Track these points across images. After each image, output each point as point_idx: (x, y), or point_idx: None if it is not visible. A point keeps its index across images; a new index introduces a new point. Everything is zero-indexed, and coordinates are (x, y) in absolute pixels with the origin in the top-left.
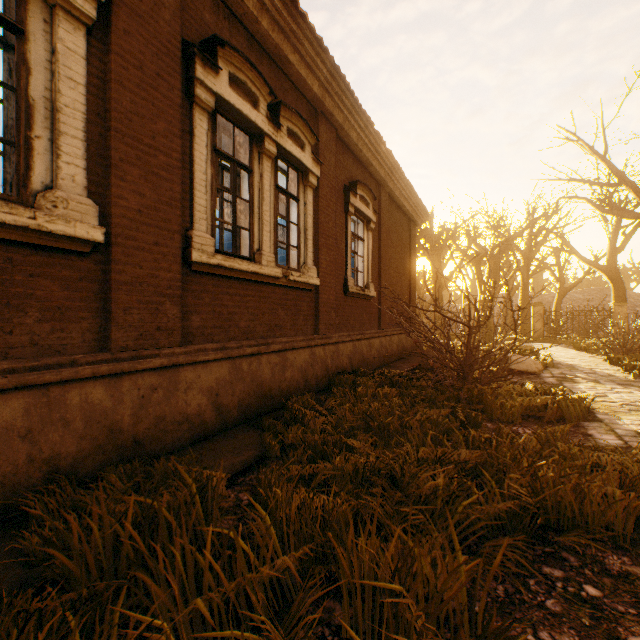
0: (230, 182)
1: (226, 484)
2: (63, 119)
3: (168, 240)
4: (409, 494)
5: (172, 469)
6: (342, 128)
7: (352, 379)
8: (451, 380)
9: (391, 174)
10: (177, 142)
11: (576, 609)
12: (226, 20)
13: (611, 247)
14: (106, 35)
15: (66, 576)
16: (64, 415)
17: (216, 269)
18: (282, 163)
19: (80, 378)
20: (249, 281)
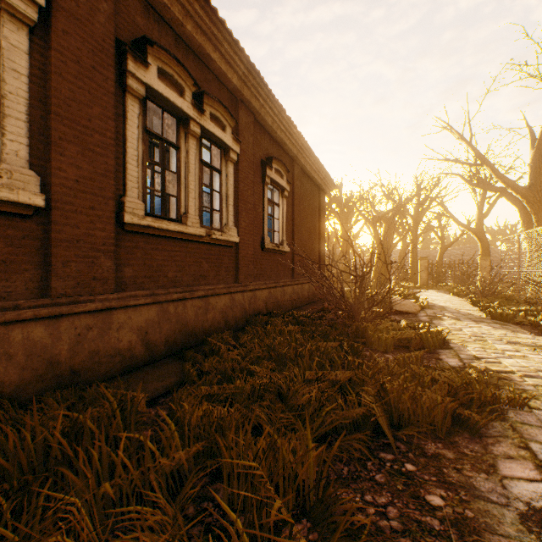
0: (159, 157)
1: (149, 404)
2: (7, 104)
3: (103, 205)
4: (289, 405)
5: (102, 392)
6: (259, 113)
7: (266, 319)
8: (342, 319)
9: (302, 151)
10: (111, 124)
11: (395, 479)
12: (156, 23)
13: (479, 213)
14: (47, 34)
15: (2, 474)
16: (7, 350)
17: (146, 229)
18: (207, 141)
19: (22, 319)
20: (176, 239)
